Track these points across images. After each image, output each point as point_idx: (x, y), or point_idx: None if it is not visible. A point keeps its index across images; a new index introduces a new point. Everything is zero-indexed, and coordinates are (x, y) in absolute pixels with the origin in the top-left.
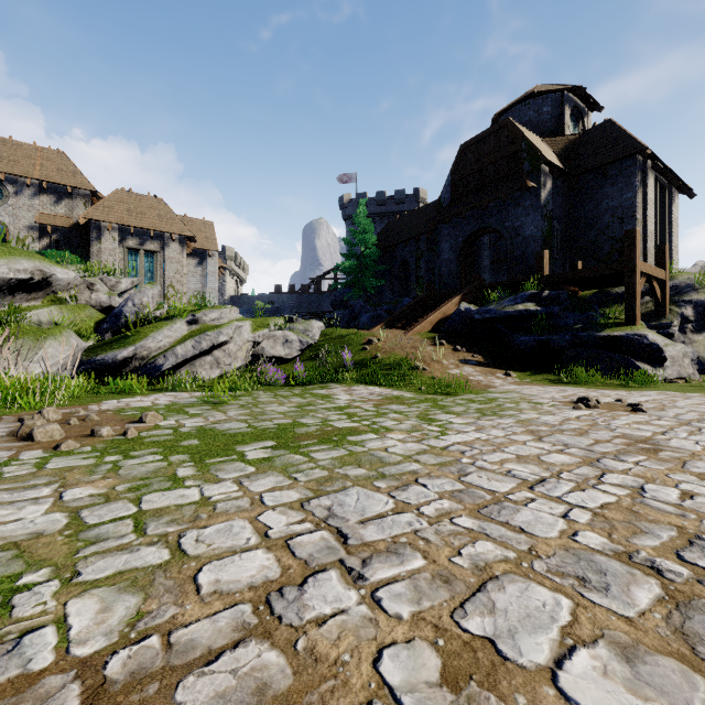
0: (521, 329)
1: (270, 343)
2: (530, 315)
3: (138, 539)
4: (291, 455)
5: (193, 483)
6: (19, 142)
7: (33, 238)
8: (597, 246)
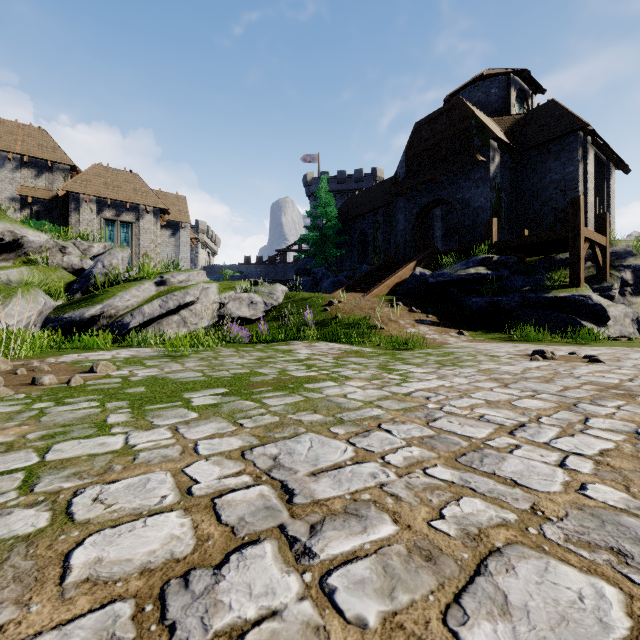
0: (473, 292)
1: (236, 304)
2: (481, 278)
3: (17, 498)
4: (241, 401)
5: (121, 429)
6: (1, 119)
7: (15, 209)
8: (541, 216)
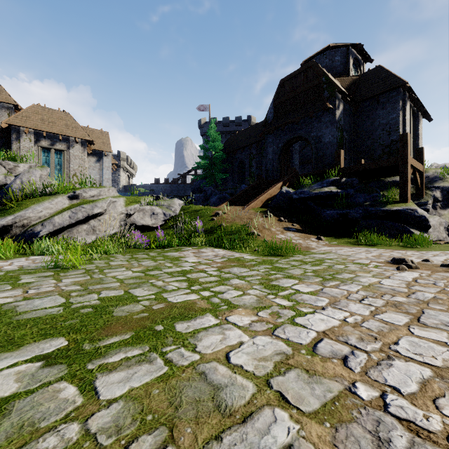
0: (326, 206)
1: (140, 215)
2: (333, 195)
3: None
4: (58, 386)
5: None
6: None
7: None
8: (372, 150)
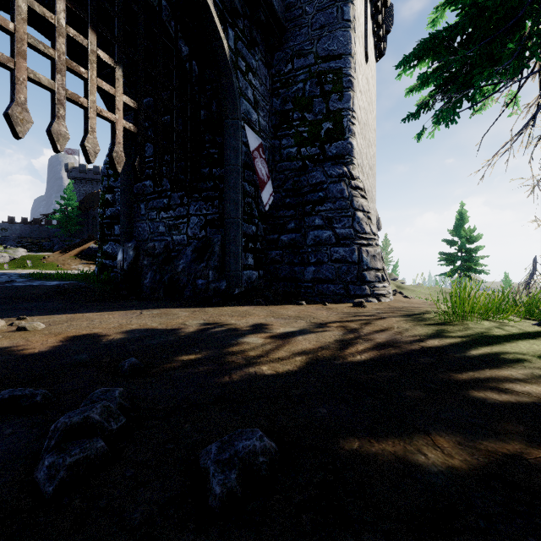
0: None
1: None
2: None
3: None
4: None
5: None
6: None
7: None
8: None
